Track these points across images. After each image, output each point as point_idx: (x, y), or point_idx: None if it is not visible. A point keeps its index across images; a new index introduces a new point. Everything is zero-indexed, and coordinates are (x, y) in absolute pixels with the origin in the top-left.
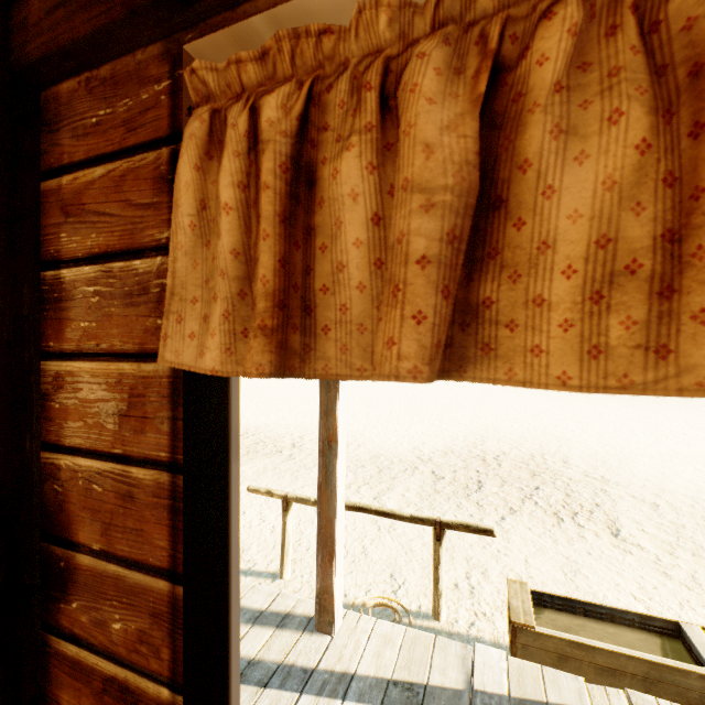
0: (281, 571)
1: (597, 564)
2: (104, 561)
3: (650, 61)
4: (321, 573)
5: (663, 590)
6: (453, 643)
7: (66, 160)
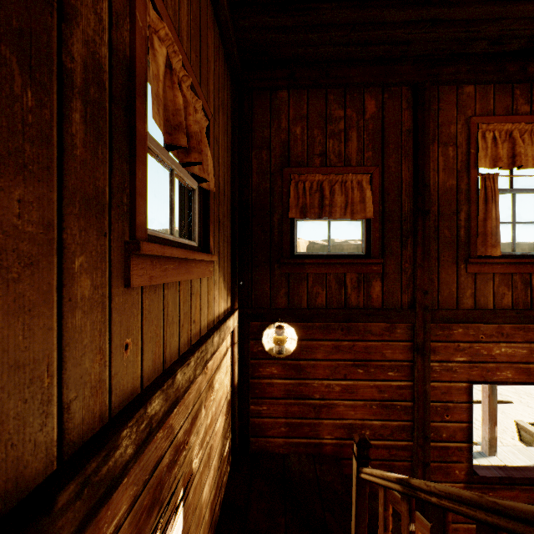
0: None
1: (506, 407)
2: None
3: None
4: (490, 431)
5: None
6: (530, 448)
7: None
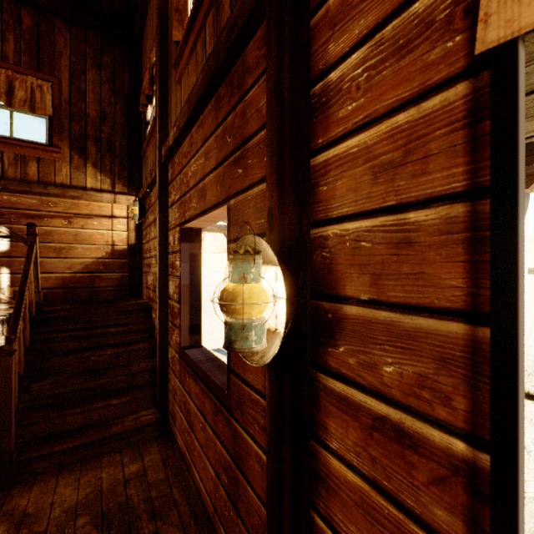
0: None
1: None
2: (372, 309)
3: None
4: None
5: None
6: None
7: None
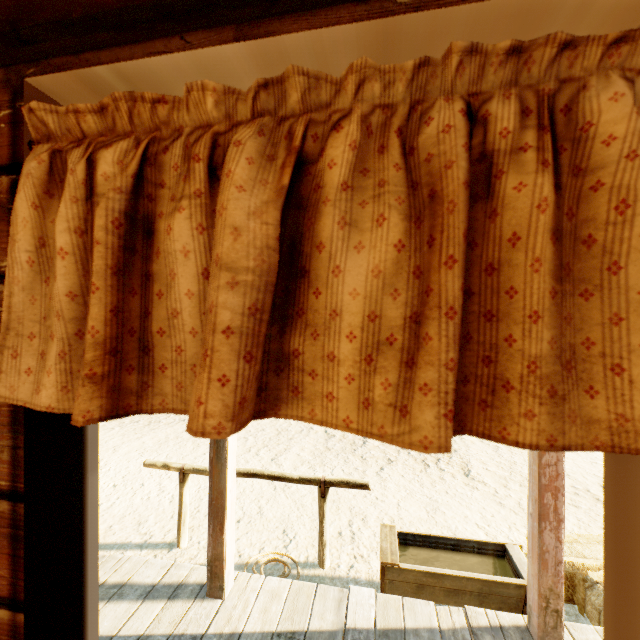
0: (178, 540)
1: (452, 501)
2: None
3: (409, 176)
4: (212, 542)
5: (498, 517)
6: (332, 589)
7: None
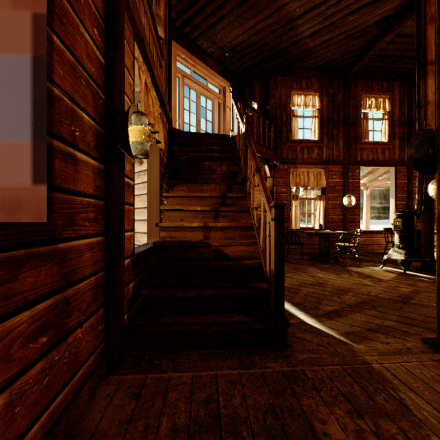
0: None
1: None
2: None
3: None
4: None
5: None
6: None
7: None
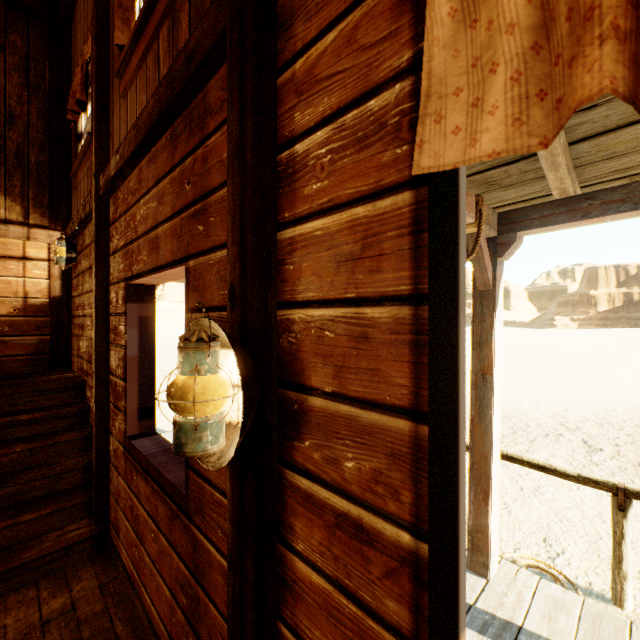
0: None
1: None
2: (335, 402)
3: None
4: (473, 510)
5: None
6: None
7: (299, 46)
